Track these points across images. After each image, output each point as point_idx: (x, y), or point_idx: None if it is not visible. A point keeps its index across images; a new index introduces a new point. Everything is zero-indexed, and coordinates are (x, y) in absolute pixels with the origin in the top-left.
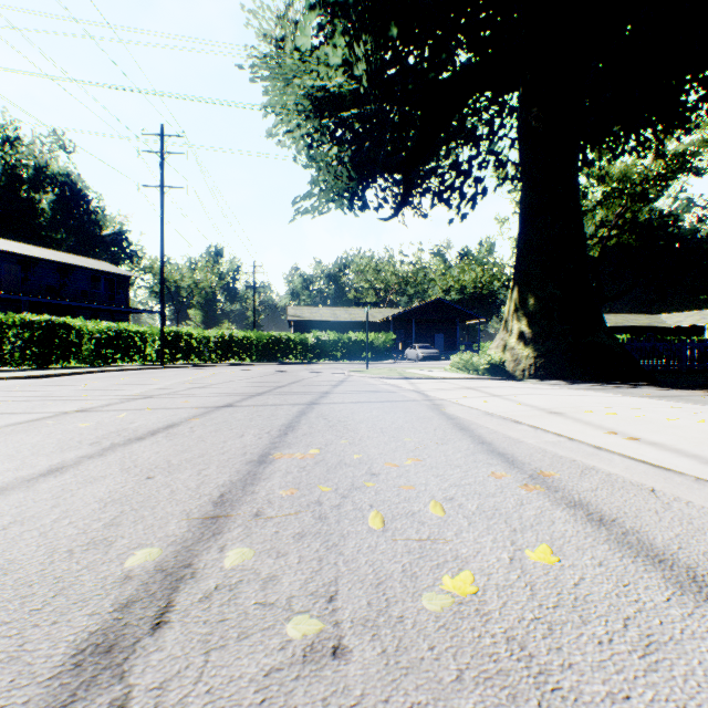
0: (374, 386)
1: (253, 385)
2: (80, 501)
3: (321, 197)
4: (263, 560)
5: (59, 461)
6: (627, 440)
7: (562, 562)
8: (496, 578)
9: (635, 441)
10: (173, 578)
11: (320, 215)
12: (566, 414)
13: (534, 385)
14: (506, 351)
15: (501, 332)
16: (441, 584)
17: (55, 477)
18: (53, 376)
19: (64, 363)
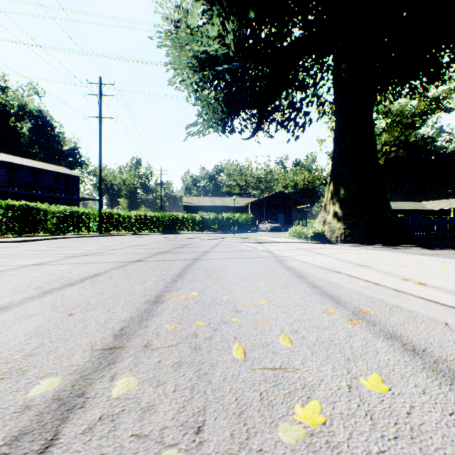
0: (238, 248)
1: (158, 247)
2: (11, 334)
3: (204, 124)
4: (145, 389)
5: (8, 302)
6: (417, 285)
7: (392, 390)
8: (339, 406)
9: (423, 286)
10: (65, 407)
11: (203, 136)
12: (370, 266)
13: (345, 247)
14: (325, 224)
15: (322, 212)
16: (294, 413)
17: (0, 314)
18: (26, 241)
19: (35, 233)
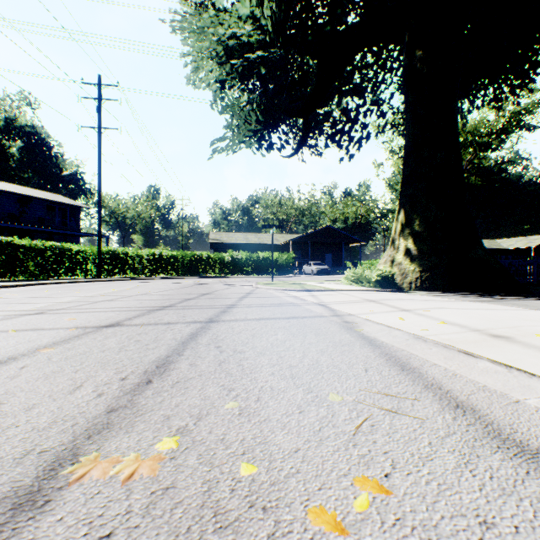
0: (278, 298)
1: (163, 298)
2: None
3: (234, 138)
4: None
5: None
6: None
7: None
8: None
9: None
10: None
11: (233, 153)
12: (517, 339)
13: (427, 297)
14: (393, 266)
15: (389, 249)
16: None
17: None
18: None
19: (11, 277)
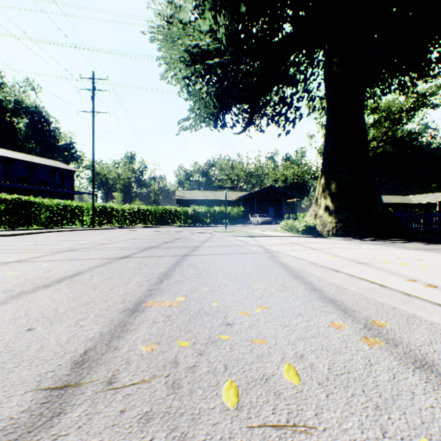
0: (230, 242)
1: (149, 241)
2: None
3: (196, 119)
4: None
5: None
6: (428, 287)
7: None
8: None
9: (435, 289)
10: None
11: (195, 131)
12: (370, 264)
13: (337, 241)
14: (316, 218)
15: (313, 206)
16: None
17: None
18: (17, 235)
19: (28, 226)
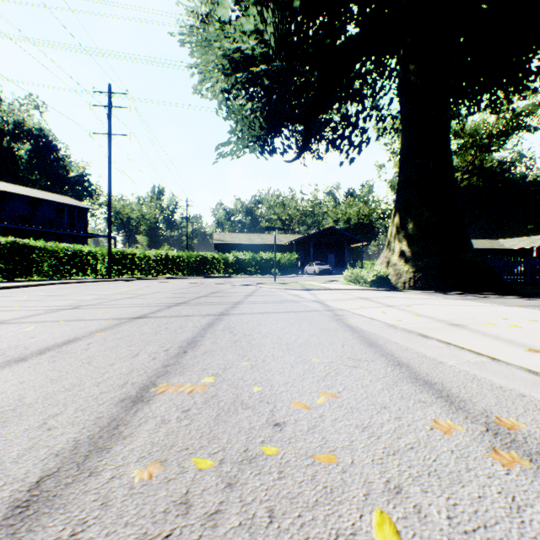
0: (280, 297)
1: (176, 296)
2: None
3: (238, 143)
4: None
5: None
6: None
7: None
8: None
9: None
10: None
11: (237, 158)
12: (468, 326)
13: (417, 295)
14: (389, 266)
15: (385, 251)
16: None
17: None
18: (11, 288)
19: (27, 277)
